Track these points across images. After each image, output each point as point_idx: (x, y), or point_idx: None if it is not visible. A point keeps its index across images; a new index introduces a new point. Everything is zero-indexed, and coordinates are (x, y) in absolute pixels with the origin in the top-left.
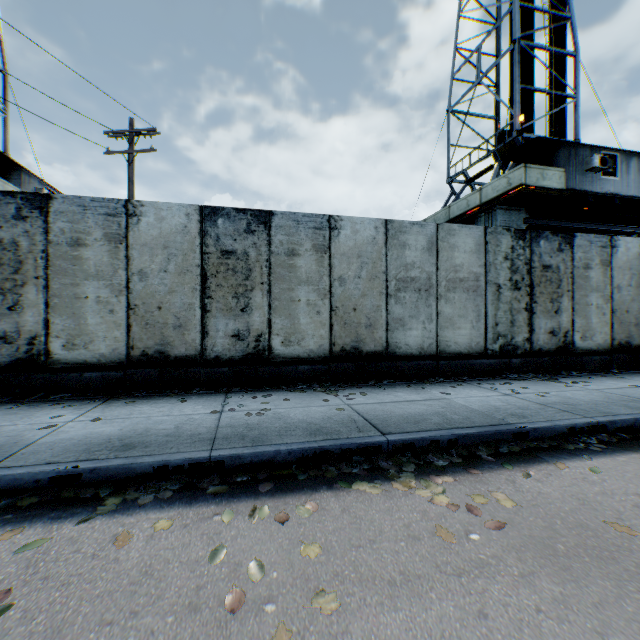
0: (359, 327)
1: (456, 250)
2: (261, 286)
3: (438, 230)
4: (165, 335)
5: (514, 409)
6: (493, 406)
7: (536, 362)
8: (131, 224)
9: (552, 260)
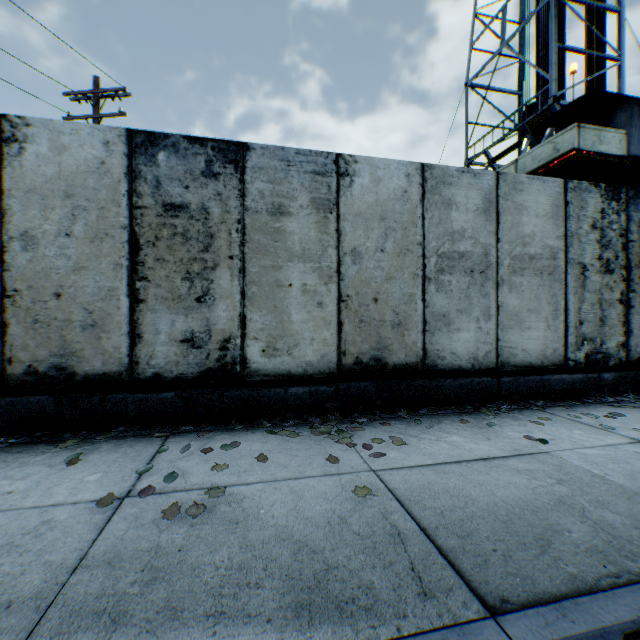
0: (382, 327)
1: (524, 213)
2: (229, 262)
3: (498, 182)
4: (68, 340)
5: None
6: None
7: (635, 377)
8: (8, 155)
9: None
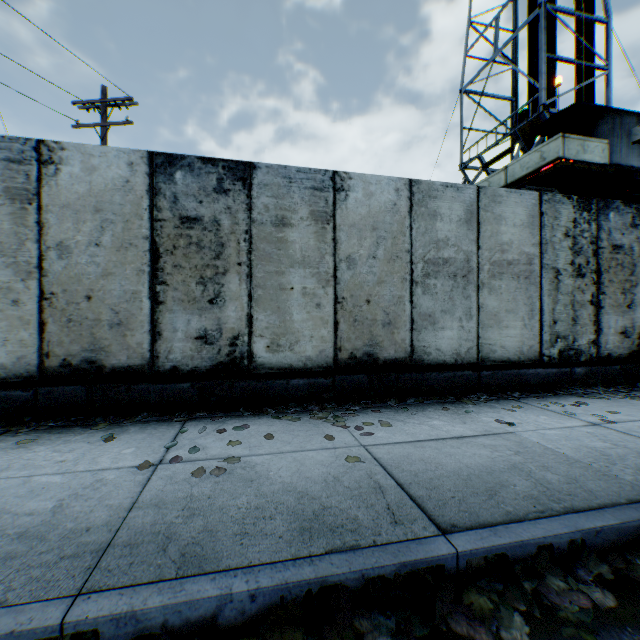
0: (374, 325)
1: (502, 223)
2: (238, 268)
3: (479, 195)
4: (97, 337)
5: (634, 457)
6: (594, 450)
7: (604, 372)
8: (46, 175)
9: (624, 238)
